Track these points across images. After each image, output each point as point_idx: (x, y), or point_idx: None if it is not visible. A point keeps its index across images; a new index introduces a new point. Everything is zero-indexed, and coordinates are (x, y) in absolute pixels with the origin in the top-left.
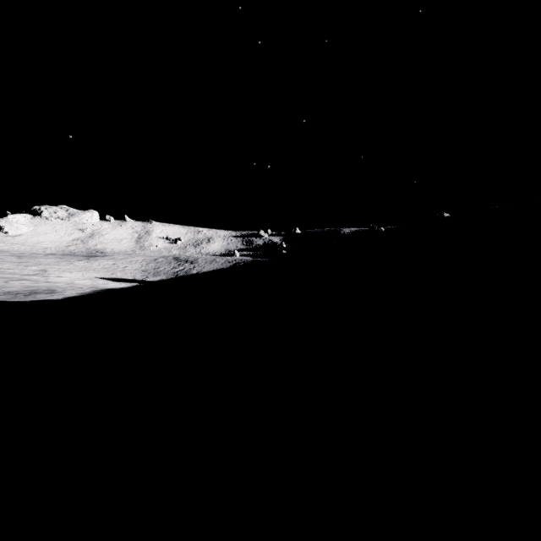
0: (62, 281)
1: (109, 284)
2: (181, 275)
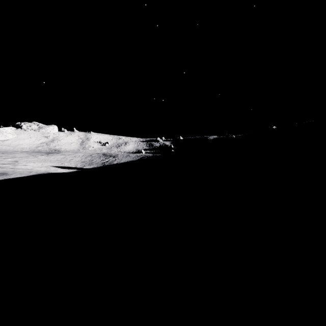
0: (25, 168)
1: (58, 170)
2: (106, 165)
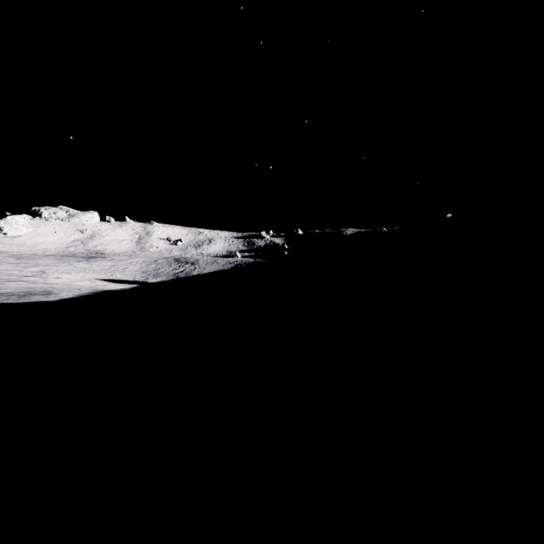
0: (61, 283)
1: (108, 285)
2: (181, 277)
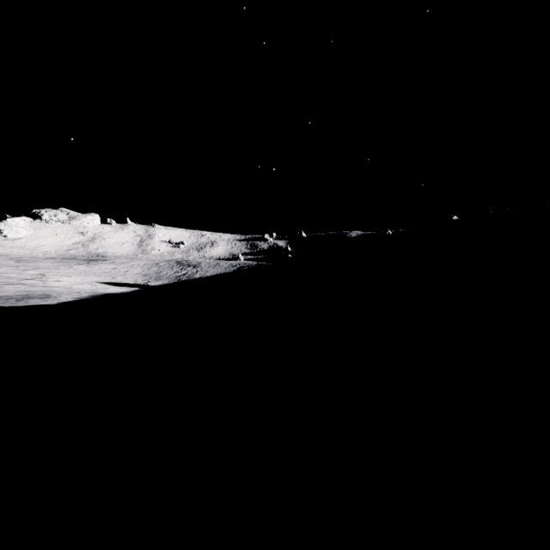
0: (61, 286)
1: (109, 289)
2: (183, 280)
